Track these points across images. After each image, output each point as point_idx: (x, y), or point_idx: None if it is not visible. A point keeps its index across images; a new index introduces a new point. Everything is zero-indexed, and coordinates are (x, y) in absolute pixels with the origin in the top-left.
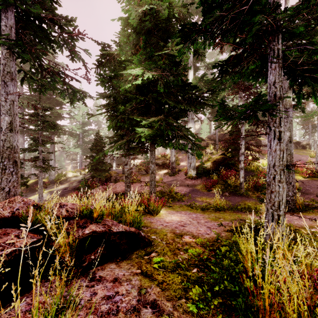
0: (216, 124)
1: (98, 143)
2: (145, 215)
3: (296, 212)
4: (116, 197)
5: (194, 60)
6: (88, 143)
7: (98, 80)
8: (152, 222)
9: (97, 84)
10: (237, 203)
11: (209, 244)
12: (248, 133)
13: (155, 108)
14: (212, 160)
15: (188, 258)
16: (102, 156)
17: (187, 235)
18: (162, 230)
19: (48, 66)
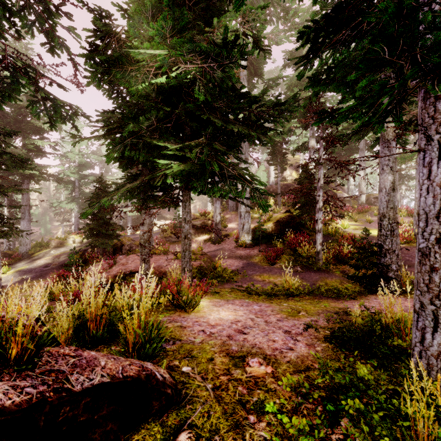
0: (278, 170)
1: (100, 193)
2: (173, 311)
3: (403, 294)
4: (124, 279)
5: (248, 75)
6: (88, 195)
7: (90, 77)
8: (184, 328)
9: (88, 83)
10: (315, 283)
11: (302, 380)
12: None
13: (190, 132)
14: (275, 220)
15: (269, 437)
16: (107, 213)
17: (253, 358)
18: (203, 347)
19: (1, 53)
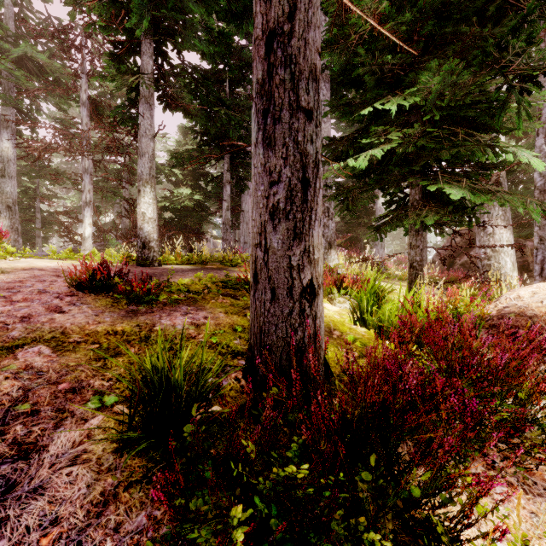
0: None
1: None
2: None
3: None
4: None
5: None
6: None
7: None
8: None
9: None
10: None
11: None
12: None
13: None
14: None
15: None
16: None
17: None
18: None
19: None
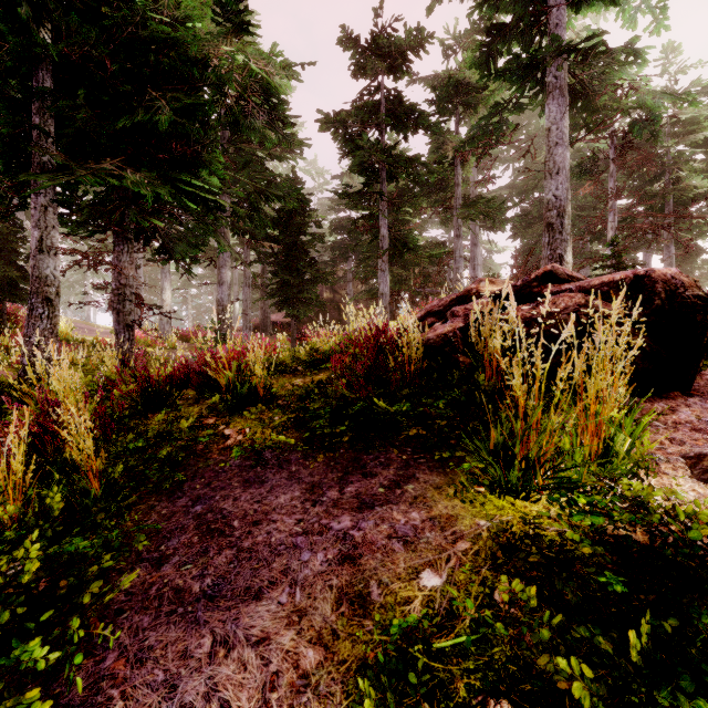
0: None
1: None
2: None
3: None
4: None
5: None
6: None
7: None
8: None
9: None
10: None
11: None
12: None
13: None
14: None
15: None
16: None
17: None
18: None
19: None
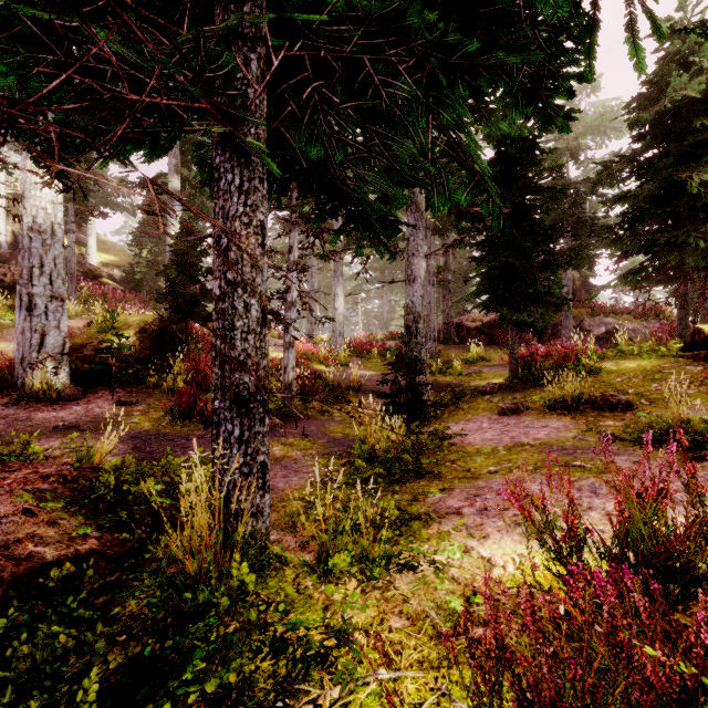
0: (71, 215)
1: None
2: None
3: (433, 421)
4: None
5: None
6: None
7: None
8: None
9: None
10: (334, 437)
11: None
12: (151, 271)
13: None
14: (137, 327)
15: None
16: None
17: None
18: None
19: None
